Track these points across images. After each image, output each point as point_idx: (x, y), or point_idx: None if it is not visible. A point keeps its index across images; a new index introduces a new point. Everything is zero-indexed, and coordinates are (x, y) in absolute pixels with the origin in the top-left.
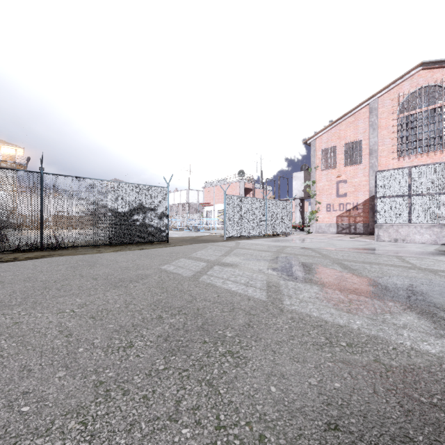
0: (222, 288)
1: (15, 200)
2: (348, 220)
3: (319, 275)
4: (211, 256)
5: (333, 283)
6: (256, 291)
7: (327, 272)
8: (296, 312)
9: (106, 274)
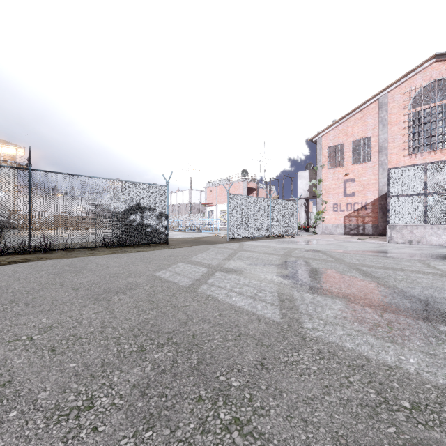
0: (225, 302)
1: (0, 199)
2: (356, 220)
3: (339, 285)
4: (212, 260)
5: (358, 296)
6: (266, 307)
7: (347, 281)
8: (323, 341)
9: (91, 283)
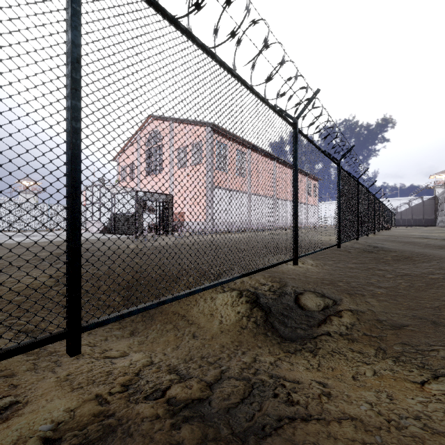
0: None
1: None
2: None
3: None
4: None
5: None
6: None
7: None
8: None
9: None
